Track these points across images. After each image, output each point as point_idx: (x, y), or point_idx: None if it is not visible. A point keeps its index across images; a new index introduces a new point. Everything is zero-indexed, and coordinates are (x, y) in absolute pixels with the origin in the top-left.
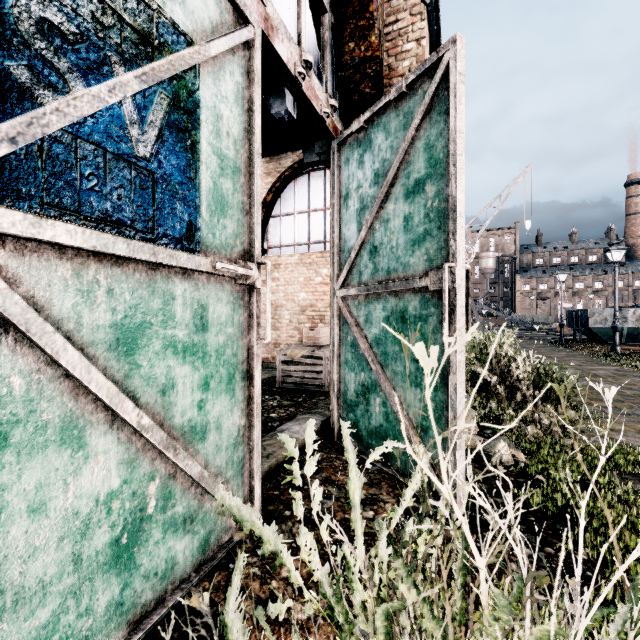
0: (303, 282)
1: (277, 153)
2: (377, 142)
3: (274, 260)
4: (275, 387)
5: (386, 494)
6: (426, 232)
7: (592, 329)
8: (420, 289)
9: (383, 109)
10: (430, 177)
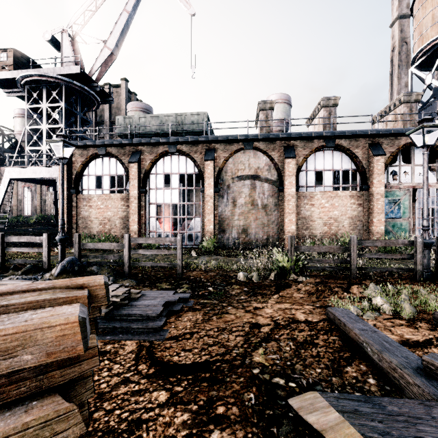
0: None
1: None
2: None
3: None
4: None
5: None
6: None
7: None
8: None
9: None
10: None
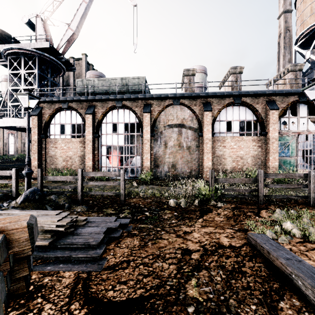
0: None
1: None
2: None
3: None
4: None
5: None
6: None
7: None
8: None
9: None
10: None
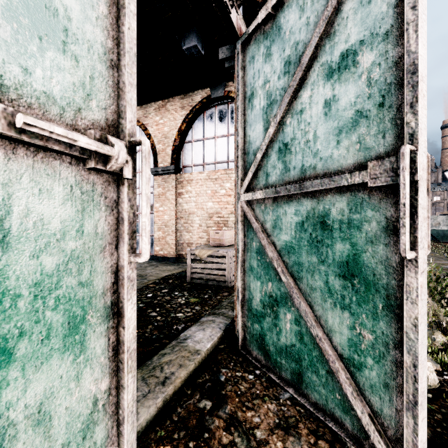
0: (210, 194)
1: (189, 91)
2: (288, 26)
3: (187, 176)
4: (185, 282)
5: None
6: (359, 114)
7: None
8: (349, 187)
9: None
10: (365, 42)
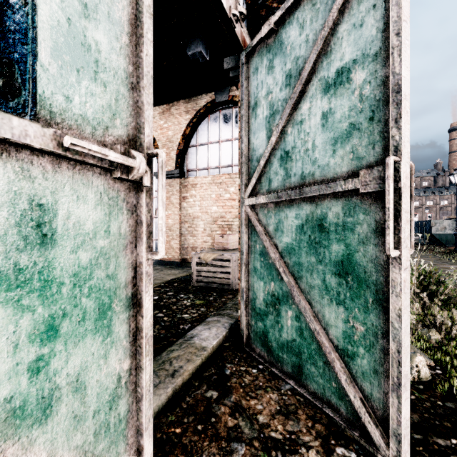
0: (215, 198)
1: (194, 95)
2: (289, 41)
3: (192, 181)
4: (190, 285)
5: (306, 432)
6: (352, 126)
7: (434, 235)
8: (344, 193)
9: (296, 4)
10: (358, 61)
